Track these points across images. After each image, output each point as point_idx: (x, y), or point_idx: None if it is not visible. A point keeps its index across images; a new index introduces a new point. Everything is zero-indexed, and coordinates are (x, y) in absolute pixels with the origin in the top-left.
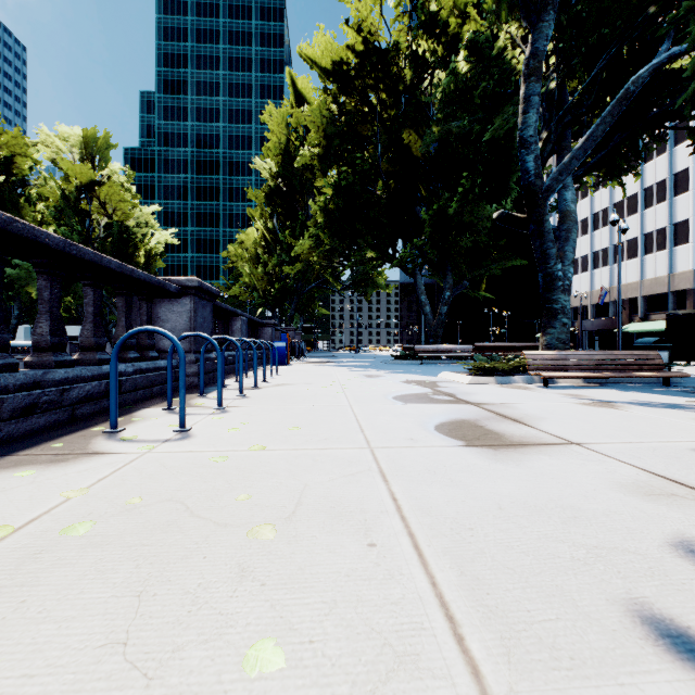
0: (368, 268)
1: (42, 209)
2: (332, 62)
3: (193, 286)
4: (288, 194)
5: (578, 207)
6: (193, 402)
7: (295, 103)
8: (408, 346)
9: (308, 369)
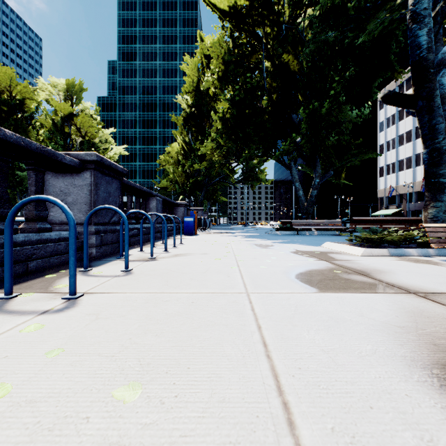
0: (255, 163)
1: (43, 133)
2: (228, 5)
3: (92, 159)
4: (199, 118)
5: (403, 123)
6: (60, 282)
7: (204, 55)
8: (285, 221)
9: (209, 239)
